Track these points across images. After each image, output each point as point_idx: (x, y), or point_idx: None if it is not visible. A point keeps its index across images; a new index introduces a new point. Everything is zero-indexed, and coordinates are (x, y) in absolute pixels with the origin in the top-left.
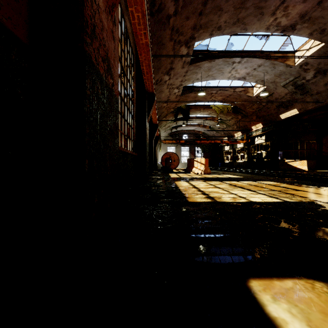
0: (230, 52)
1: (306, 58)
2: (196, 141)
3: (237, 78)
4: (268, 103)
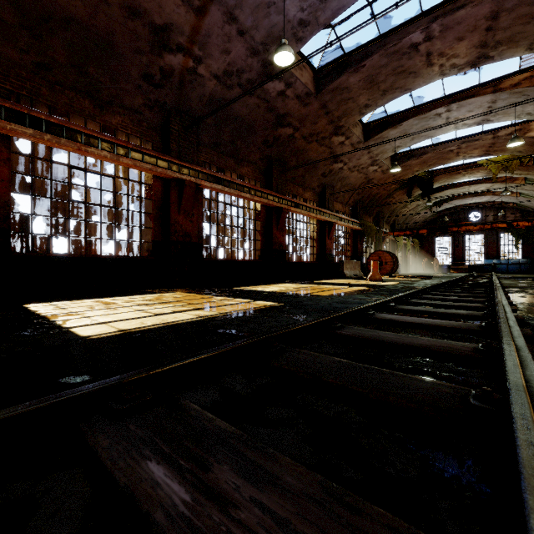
0: (424, 105)
1: None
2: (449, 228)
3: (473, 124)
4: None
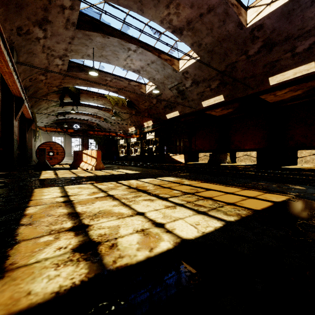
0: (126, 35)
1: (187, 67)
2: (88, 131)
3: (132, 69)
4: (158, 103)
